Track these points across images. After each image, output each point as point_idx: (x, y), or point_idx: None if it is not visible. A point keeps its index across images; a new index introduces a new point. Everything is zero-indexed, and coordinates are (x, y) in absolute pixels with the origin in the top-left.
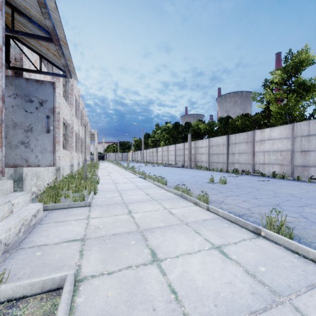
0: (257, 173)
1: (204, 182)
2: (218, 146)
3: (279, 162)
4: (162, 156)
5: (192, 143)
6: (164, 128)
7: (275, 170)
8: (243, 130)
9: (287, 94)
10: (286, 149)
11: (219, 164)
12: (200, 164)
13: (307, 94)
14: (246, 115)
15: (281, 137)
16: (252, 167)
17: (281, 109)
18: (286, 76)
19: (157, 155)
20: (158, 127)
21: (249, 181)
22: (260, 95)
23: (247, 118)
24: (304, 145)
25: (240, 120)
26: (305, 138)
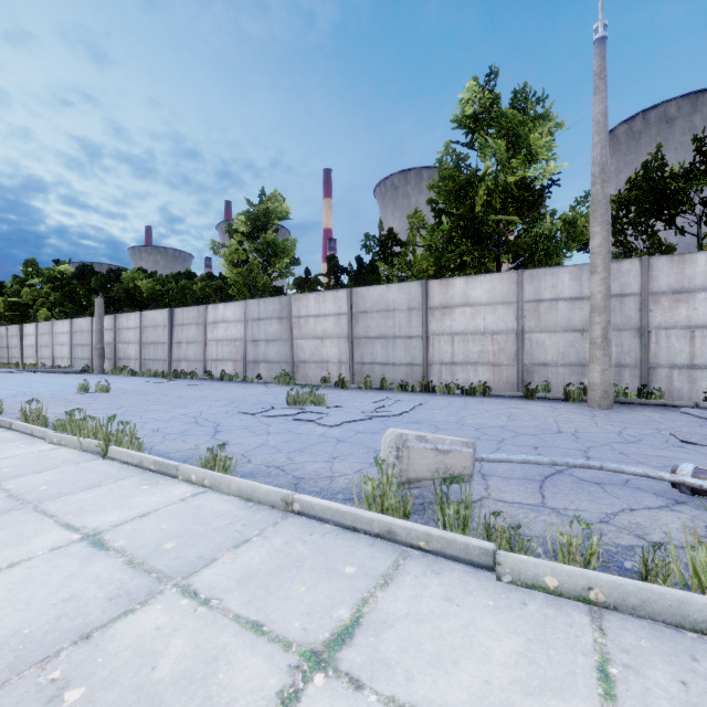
0: (208, 375)
1: (68, 394)
2: (156, 329)
3: (233, 357)
4: (37, 348)
5: (109, 320)
6: (49, 275)
7: (229, 369)
8: (206, 302)
9: (257, 254)
10: (240, 337)
11: (158, 362)
12: (125, 365)
13: (275, 260)
14: (212, 276)
15: (236, 318)
16: (203, 365)
17: (244, 276)
18: (250, 228)
19: (23, 344)
20: (35, 269)
21: (166, 387)
22: (223, 246)
23: (208, 281)
24: (256, 332)
25: (202, 283)
26: (256, 322)
